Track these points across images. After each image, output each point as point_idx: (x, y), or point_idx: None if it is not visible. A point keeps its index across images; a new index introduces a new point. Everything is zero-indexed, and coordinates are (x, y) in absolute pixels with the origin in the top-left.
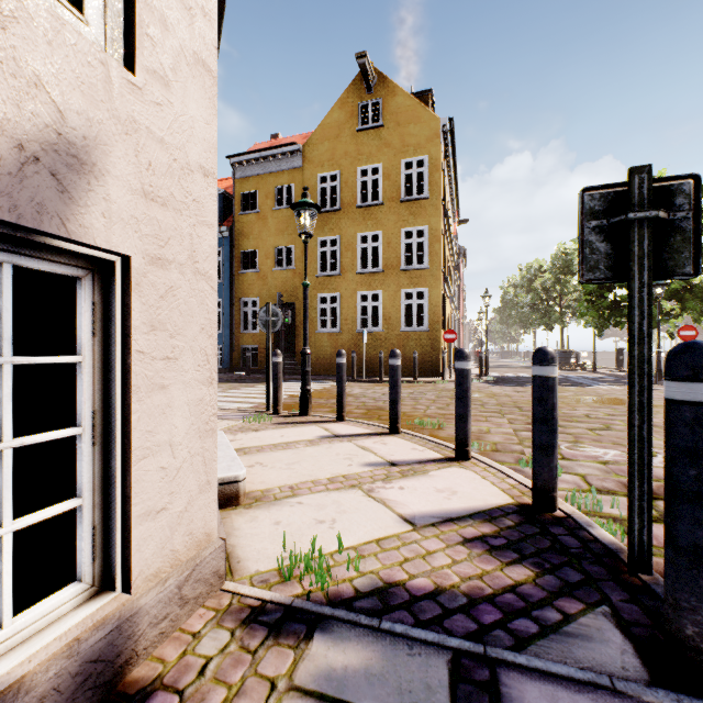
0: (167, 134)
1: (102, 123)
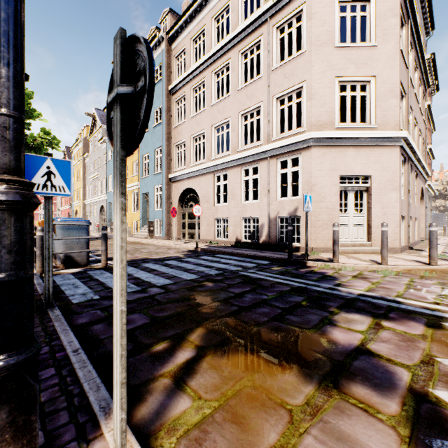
0: None
1: (298, 205)
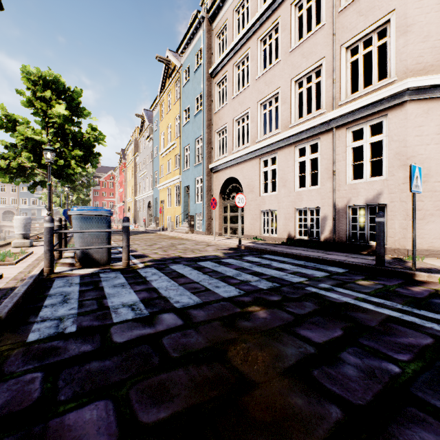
0: (393, 183)
1: (382, 188)
